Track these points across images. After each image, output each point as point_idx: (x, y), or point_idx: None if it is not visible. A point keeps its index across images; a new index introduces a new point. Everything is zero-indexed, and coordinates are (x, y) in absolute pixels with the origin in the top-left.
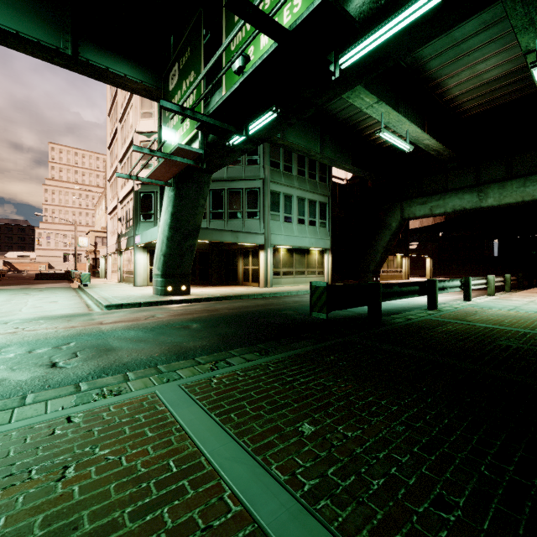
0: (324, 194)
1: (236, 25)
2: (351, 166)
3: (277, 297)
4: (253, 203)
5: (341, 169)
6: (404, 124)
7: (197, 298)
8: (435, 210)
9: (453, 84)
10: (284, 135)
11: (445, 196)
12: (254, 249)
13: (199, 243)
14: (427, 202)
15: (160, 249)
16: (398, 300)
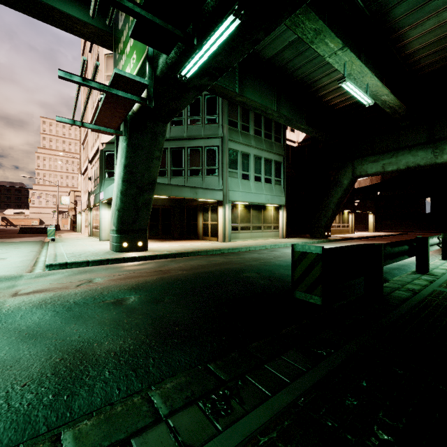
0: (279, 153)
1: None
2: (305, 126)
3: (236, 253)
4: (212, 160)
5: (296, 128)
6: (366, 76)
7: (152, 255)
8: (388, 167)
9: (415, 36)
10: (242, 92)
11: (397, 154)
12: (213, 205)
13: (161, 200)
14: (379, 160)
15: (115, 204)
16: None
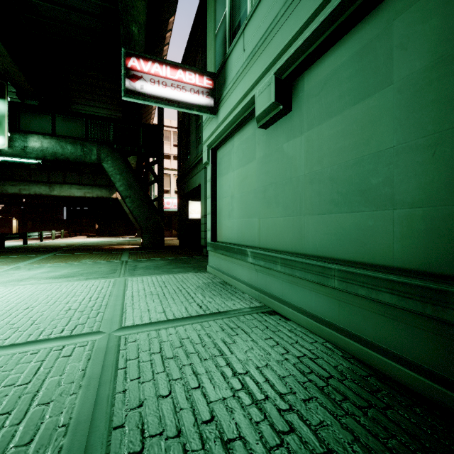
0: None
1: None
2: None
3: None
4: None
5: None
6: None
7: None
8: (23, 191)
9: None
10: None
11: (30, 184)
12: None
13: None
14: (17, 185)
15: None
16: None
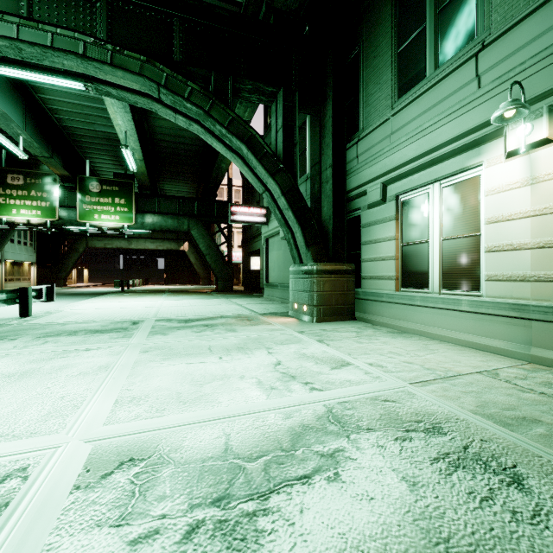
0: None
1: (87, 202)
2: None
3: None
4: None
5: None
6: None
7: None
8: (108, 245)
9: None
10: None
11: (113, 239)
12: None
13: None
14: (103, 240)
15: None
16: (108, 290)
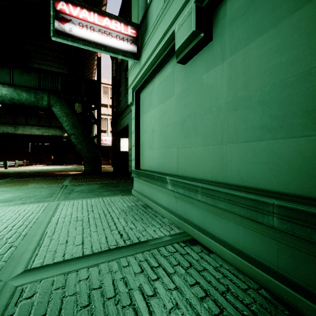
0: None
1: None
2: None
3: None
4: None
5: None
6: None
7: None
8: None
9: None
10: None
11: None
12: None
13: None
14: None
15: None
16: None
